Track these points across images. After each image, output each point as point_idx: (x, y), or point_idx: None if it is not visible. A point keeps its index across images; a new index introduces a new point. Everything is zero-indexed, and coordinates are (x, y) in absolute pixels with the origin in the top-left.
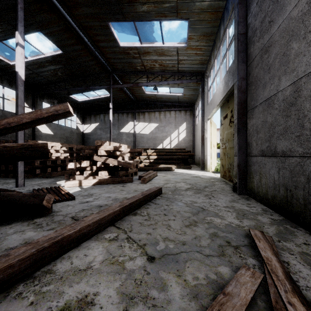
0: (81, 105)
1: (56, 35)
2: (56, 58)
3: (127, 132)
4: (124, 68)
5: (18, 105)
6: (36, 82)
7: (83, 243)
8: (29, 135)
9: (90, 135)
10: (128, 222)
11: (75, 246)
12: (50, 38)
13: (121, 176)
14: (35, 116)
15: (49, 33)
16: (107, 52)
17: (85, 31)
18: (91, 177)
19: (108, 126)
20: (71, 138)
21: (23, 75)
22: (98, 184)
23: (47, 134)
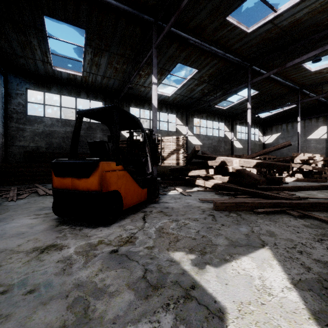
0: (263, 120)
1: (257, 85)
2: (252, 97)
3: (316, 139)
4: (315, 82)
5: (248, 138)
6: (234, 114)
7: (306, 191)
8: (230, 150)
9: (271, 145)
10: (325, 191)
11: (303, 190)
12: (252, 88)
13: (315, 178)
14: (276, 148)
15: (252, 86)
16: (296, 79)
17: (279, 75)
18: (288, 177)
19: (291, 135)
20: (254, 149)
21: (250, 123)
22: (297, 181)
23: (239, 148)
